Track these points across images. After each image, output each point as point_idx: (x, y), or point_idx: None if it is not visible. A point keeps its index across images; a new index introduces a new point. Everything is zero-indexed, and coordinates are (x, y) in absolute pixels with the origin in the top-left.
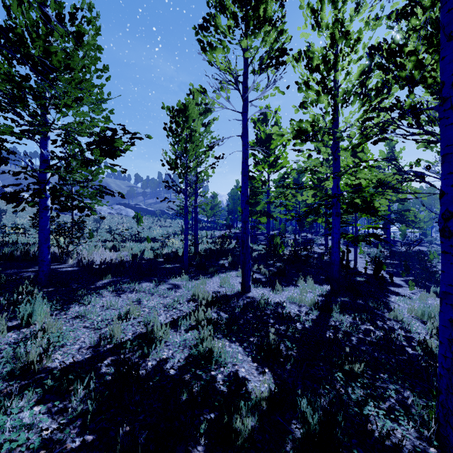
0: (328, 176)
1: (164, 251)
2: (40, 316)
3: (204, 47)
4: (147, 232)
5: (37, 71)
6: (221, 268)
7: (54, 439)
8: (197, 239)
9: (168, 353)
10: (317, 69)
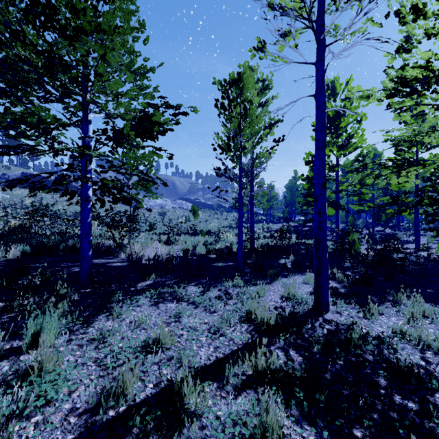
0: None
1: (217, 246)
2: (49, 336)
3: None
4: (204, 225)
5: (66, 38)
6: (283, 270)
7: None
8: (253, 234)
9: None
10: None
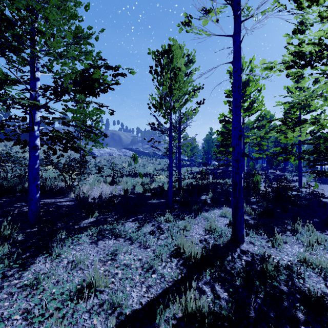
0: None
1: (152, 186)
2: None
3: None
4: (142, 168)
5: None
6: (204, 205)
7: None
8: (180, 176)
9: None
10: None
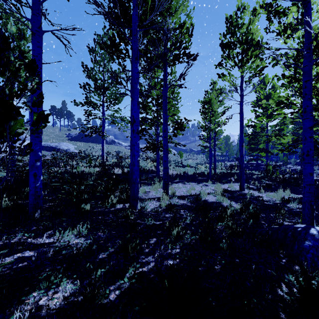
0: (295, 129)
1: (197, 172)
2: None
3: (219, 76)
4: (184, 162)
5: (160, 106)
6: (230, 181)
7: (185, 203)
8: (215, 166)
9: (208, 199)
10: (289, 67)
